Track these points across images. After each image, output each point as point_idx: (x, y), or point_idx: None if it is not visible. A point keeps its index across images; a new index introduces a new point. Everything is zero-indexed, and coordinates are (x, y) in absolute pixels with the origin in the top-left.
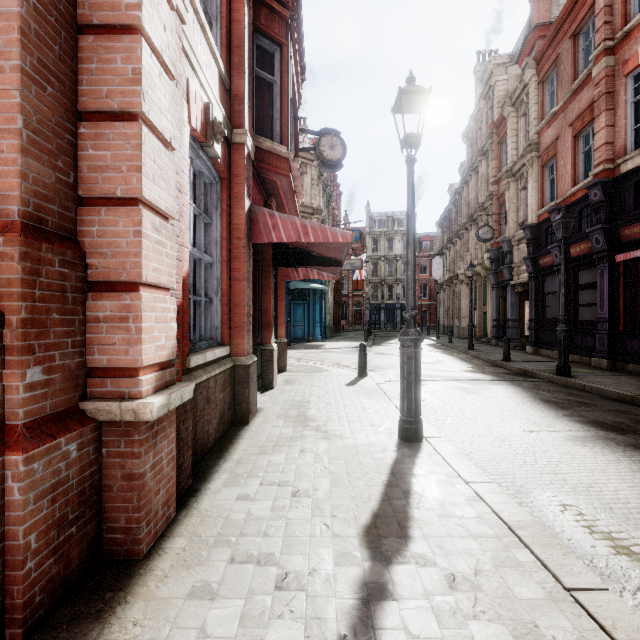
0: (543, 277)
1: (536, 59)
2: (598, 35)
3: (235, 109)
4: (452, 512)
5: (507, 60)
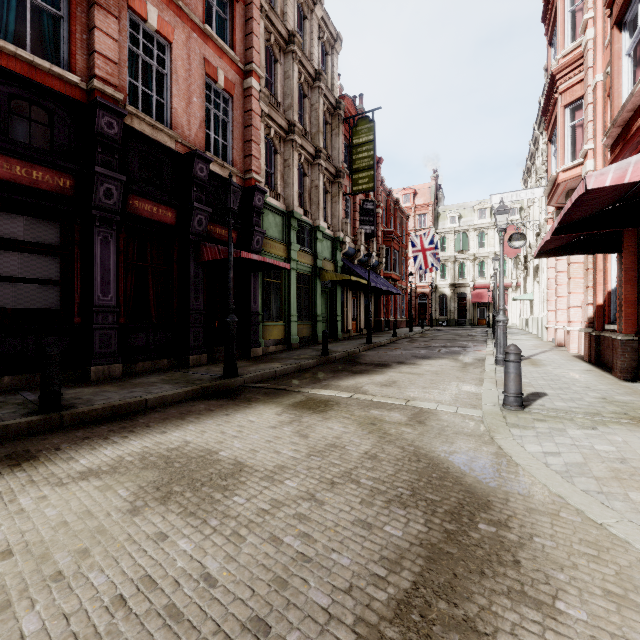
0: None
1: None
2: None
3: None
4: None
5: None
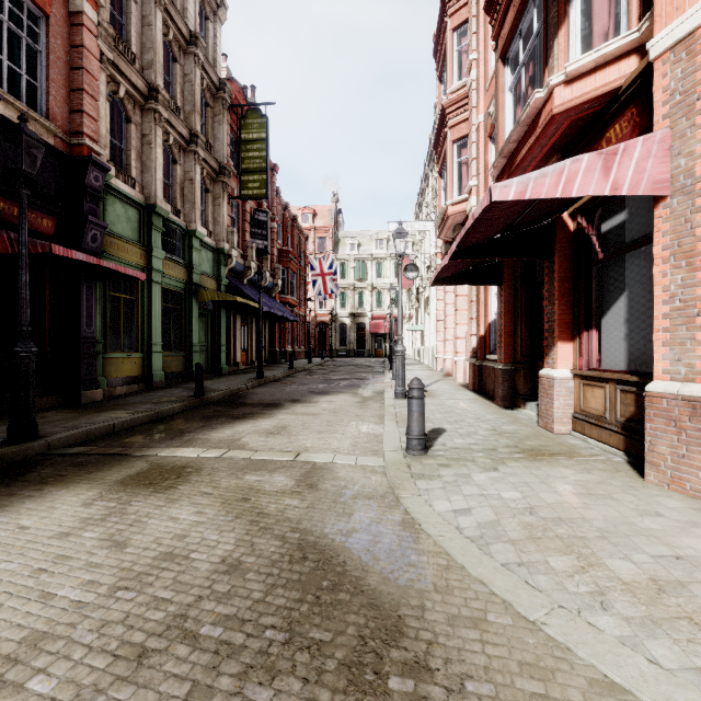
0: None
1: None
2: None
3: None
4: None
5: None
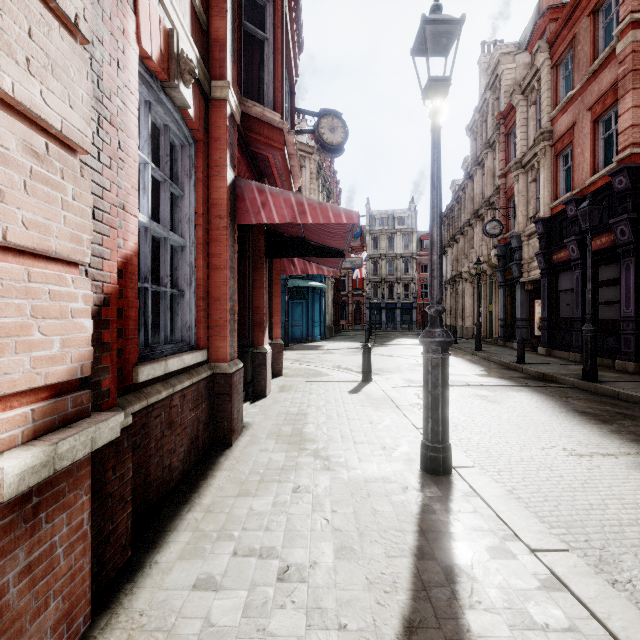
0: (557, 274)
1: (549, 42)
2: (623, 8)
3: (214, 57)
4: (528, 617)
5: (514, 49)
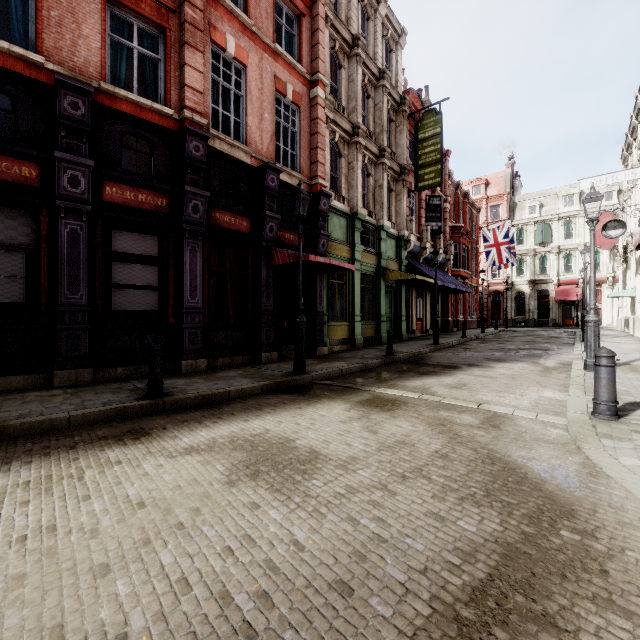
0: None
1: None
2: None
3: None
4: None
5: None
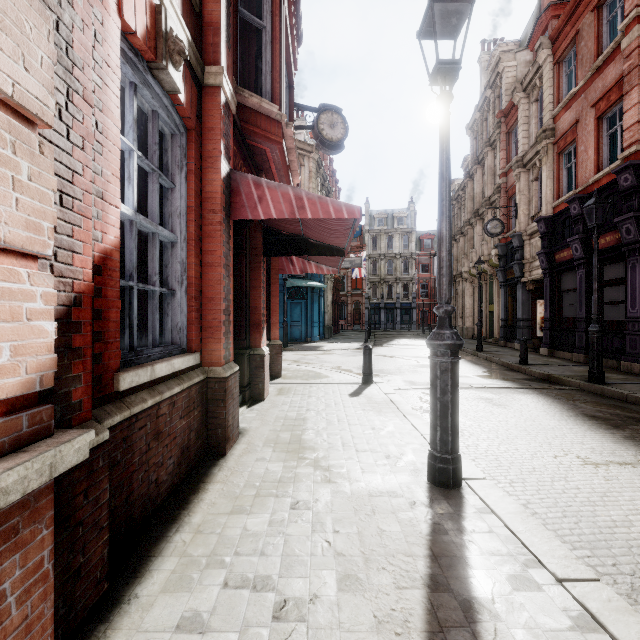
0: (559, 273)
1: (551, 38)
2: (629, 1)
3: (208, 41)
4: None
5: (515, 47)
